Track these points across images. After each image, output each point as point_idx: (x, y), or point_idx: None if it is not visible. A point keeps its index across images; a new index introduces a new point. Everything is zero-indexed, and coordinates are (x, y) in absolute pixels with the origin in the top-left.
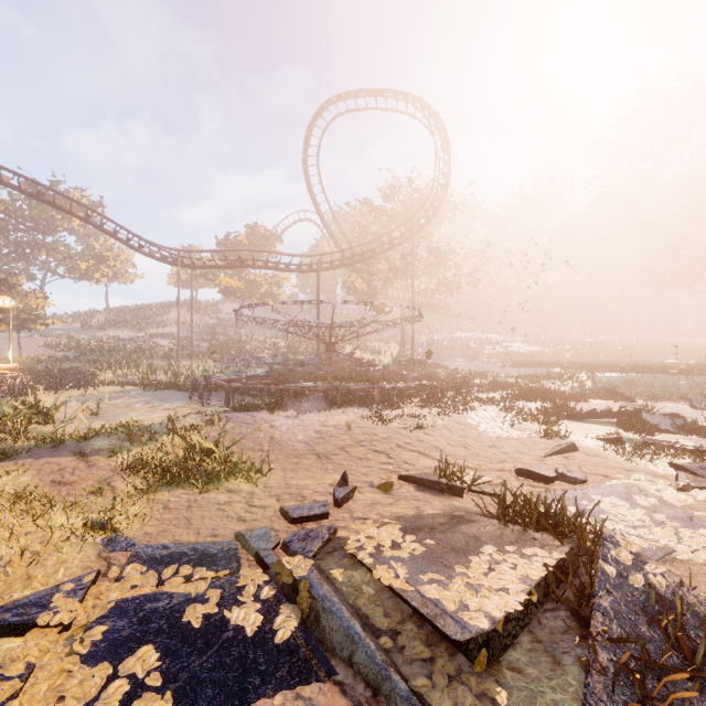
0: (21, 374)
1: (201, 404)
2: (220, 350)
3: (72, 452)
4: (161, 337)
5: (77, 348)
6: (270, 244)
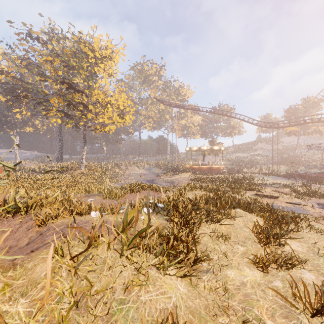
0: (225, 168)
1: (294, 181)
2: (286, 161)
3: (271, 187)
4: (256, 155)
5: (229, 160)
6: (317, 105)
